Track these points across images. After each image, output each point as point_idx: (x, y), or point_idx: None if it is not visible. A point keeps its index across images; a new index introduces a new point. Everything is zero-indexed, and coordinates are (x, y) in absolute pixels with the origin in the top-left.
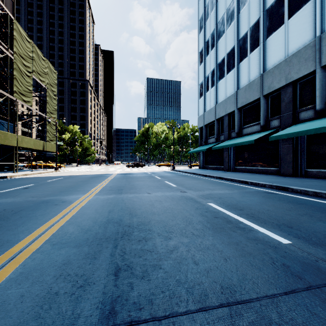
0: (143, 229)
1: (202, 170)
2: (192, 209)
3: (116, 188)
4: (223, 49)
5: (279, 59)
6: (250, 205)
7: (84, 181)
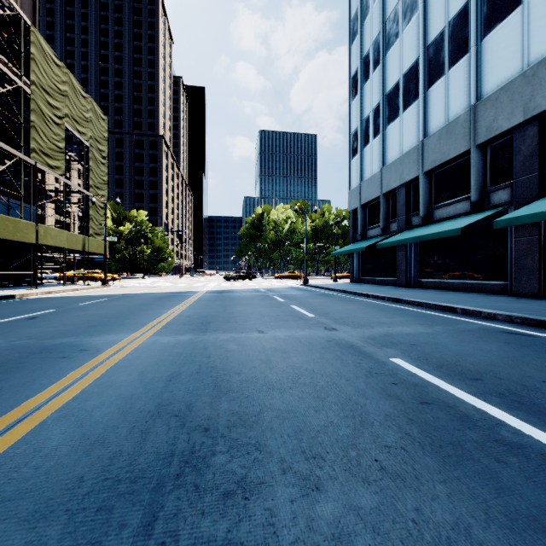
0: (242, 443)
1: (358, 285)
2: (360, 375)
3: (198, 320)
4: (397, 67)
5: (511, 74)
6: (491, 366)
7: (145, 304)
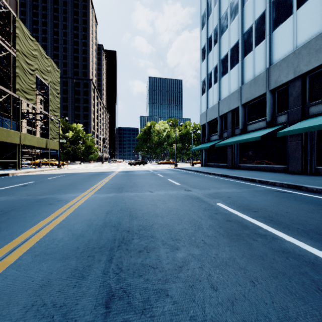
0: (145, 235)
1: (205, 168)
2: (200, 210)
3: (116, 186)
4: (227, 44)
5: (287, 52)
6: (264, 206)
7: (85, 178)
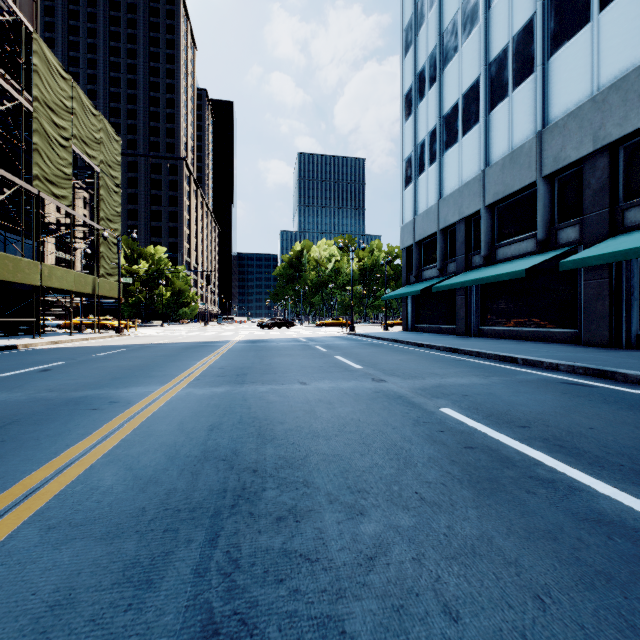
0: (291, 481)
1: (412, 334)
2: (407, 424)
3: (233, 372)
4: (456, 85)
5: (579, 99)
6: (542, 414)
7: (170, 355)
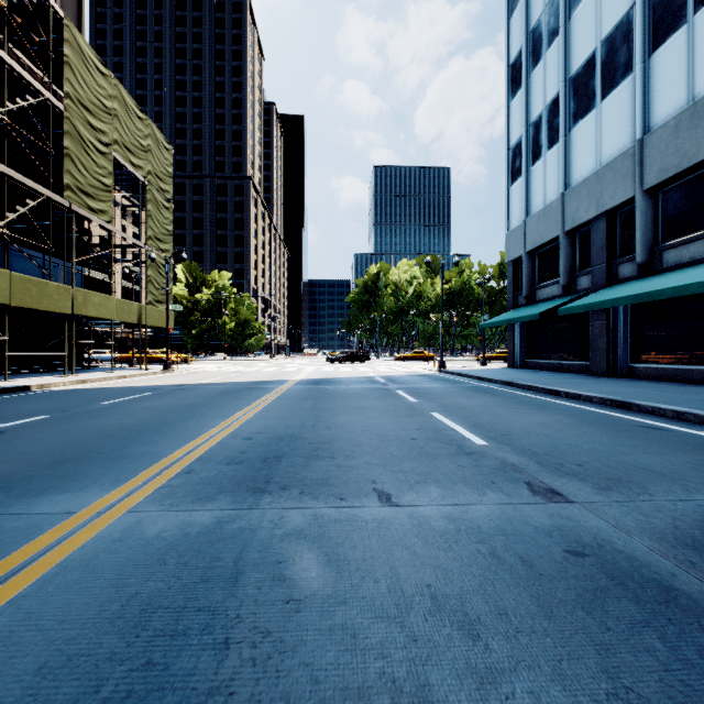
0: None
1: (525, 372)
2: None
3: (261, 449)
4: (591, 31)
5: None
6: None
7: (194, 405)
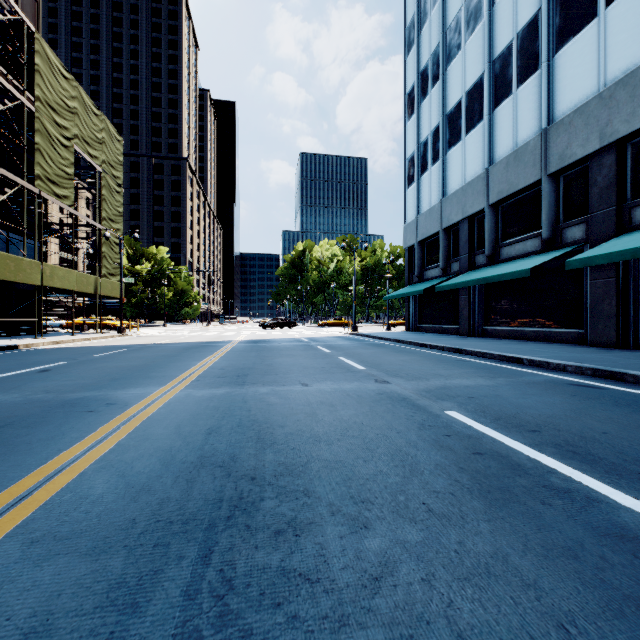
0: (290, 490)
1: (415, 334)
2: (412, 428)
3: (233, 372)
4: (459, 83)
5: (586, 95)
6: (552, 418)
7: (170, 355)
